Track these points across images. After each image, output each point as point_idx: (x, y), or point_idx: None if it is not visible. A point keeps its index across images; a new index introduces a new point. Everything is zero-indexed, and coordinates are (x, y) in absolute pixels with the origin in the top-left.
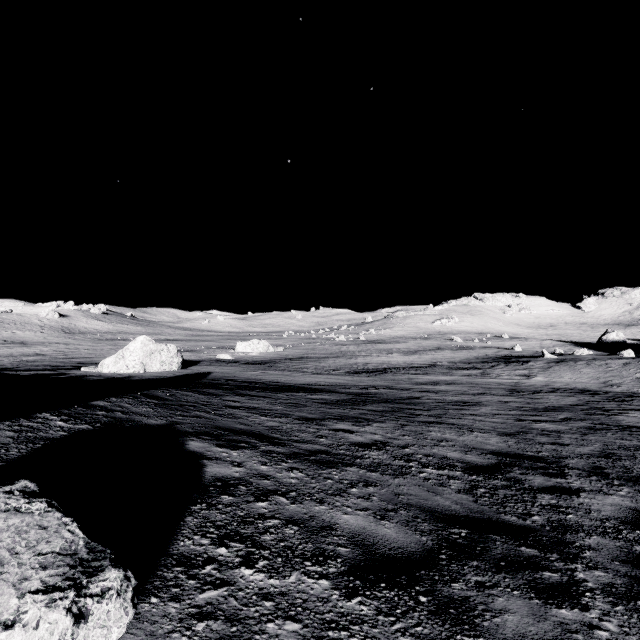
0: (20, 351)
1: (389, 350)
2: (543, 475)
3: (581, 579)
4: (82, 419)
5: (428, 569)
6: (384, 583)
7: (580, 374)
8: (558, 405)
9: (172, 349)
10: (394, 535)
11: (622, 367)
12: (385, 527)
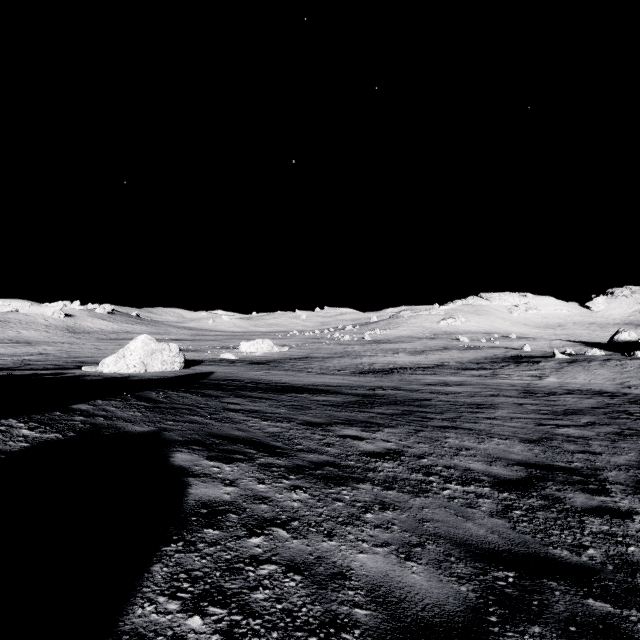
0: (24, 350)
1: (395, 350)
2: (583, 492)
3: None
4: (54, 426)
5: None
6: None
7: (595, 375)
8: (578, 408)
9: (174, 348)
10: (425, 584)
11: (639, 368)
12: (412, 572)
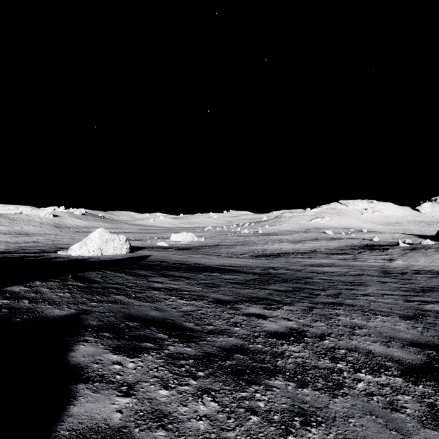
0: (23, 239)
1: (280, 240)
2: None
3: None
4: None
5: None
6: None
7: (432, 259)
8: (430, 286)
9: (122, 238)
10: None
11: None
12: None
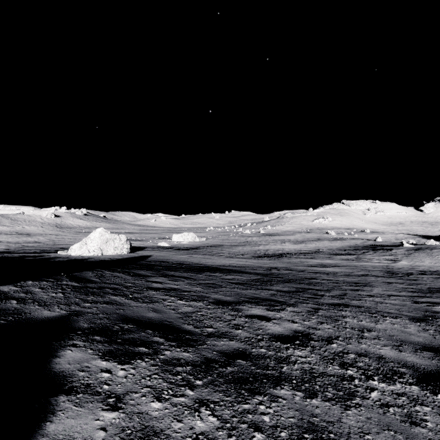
0: (24, 240)
1: (282, 240)
2: None
3: None
4: None
5: None
6: None
7: (438, 259)
8: (438, 286)
9: (123, 238)
10: None
11: None
12: None
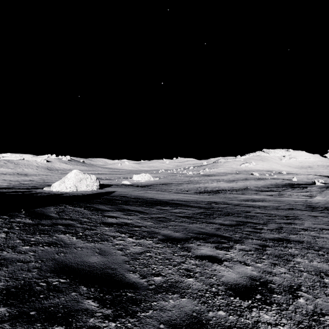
0: (22, 179)
1: (217, 180)
2: None
3: None
4: None
5: None
6: None
7: None
8: None
9: (93, 177)
10: None
11: None
12: None
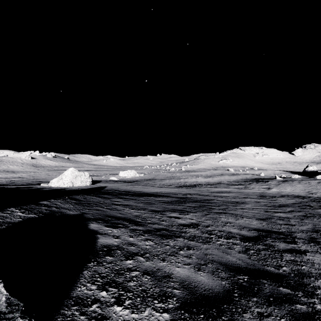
0: (11, 176)
1: (197, 175)
2: (284, 242)
3: (319, 309)
4: (32, 211)
5: (228, 304)
6: (202, 315)
7: (295, 187)
8: (286, 203)
9: (87, 174)
10: (206, 281)
11: (317, 184)
12: (200, 275)
